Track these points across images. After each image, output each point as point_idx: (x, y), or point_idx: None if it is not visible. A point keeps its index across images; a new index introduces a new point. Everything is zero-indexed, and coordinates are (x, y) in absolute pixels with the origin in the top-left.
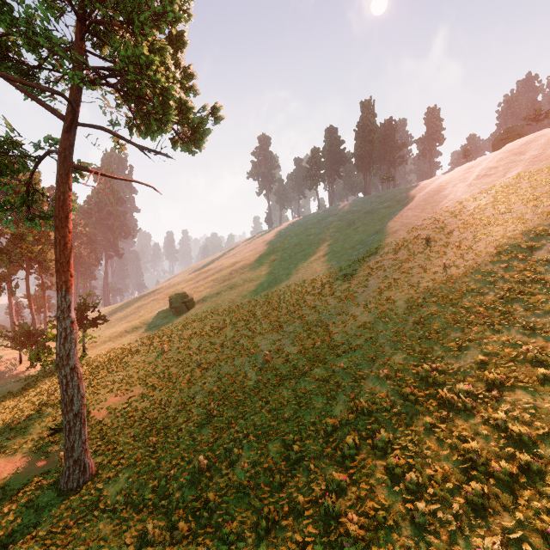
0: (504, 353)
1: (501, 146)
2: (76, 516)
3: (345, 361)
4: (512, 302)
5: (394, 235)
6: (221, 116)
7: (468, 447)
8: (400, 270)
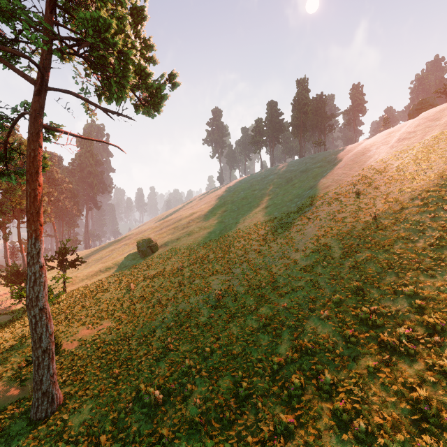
0: (440, 298)
1: (416, 115)
2: (41, 446)
3: (288, 301)
4: (442, 249)
5: (327, 190)
6: (177, 82)
7: (416, 395)
8: (334, 219)
